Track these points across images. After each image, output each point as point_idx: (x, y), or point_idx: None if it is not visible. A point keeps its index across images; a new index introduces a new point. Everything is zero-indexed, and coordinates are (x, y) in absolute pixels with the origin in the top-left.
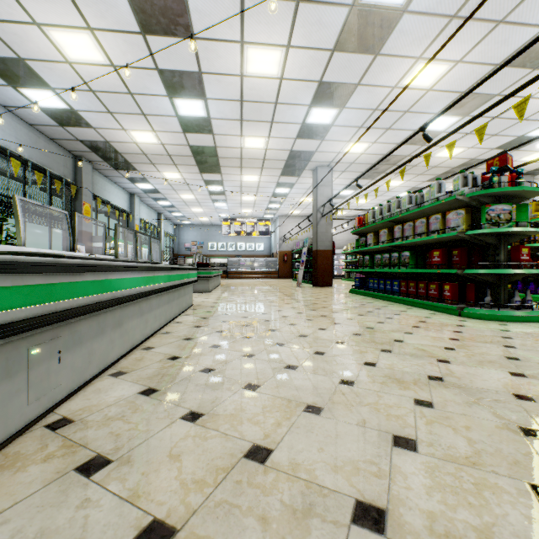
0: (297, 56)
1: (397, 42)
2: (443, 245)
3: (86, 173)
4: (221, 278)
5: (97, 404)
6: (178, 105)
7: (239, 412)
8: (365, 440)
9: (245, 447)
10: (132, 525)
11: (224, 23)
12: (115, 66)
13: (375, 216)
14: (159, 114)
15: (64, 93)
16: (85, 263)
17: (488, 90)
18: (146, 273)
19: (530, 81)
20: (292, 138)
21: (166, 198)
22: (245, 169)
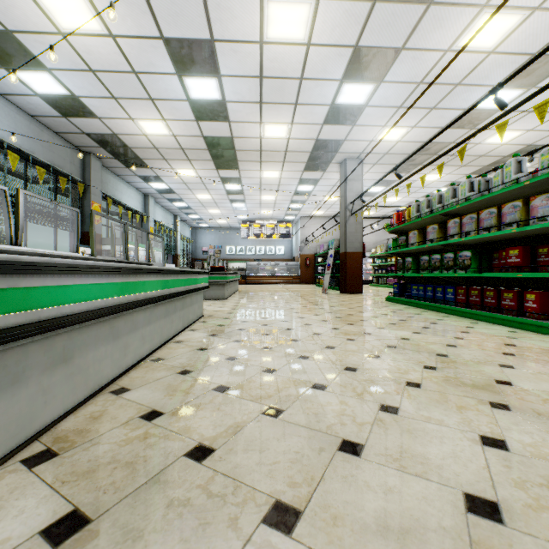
0: (329, 11)
1: None
2: (517, 242)
3: (95, 170)
4: (239, 283)
5: None
6: (189, 86)
7: None
8: None
9: None
10: None
11: None
12: (114, 35)
13: (419, 210)
14: (168, 98)
15: (62, 75)
16: None
17: None
18: (119, 277)
19: None
20: (319, 124)
21: (181, 199)
22: (265, 164)
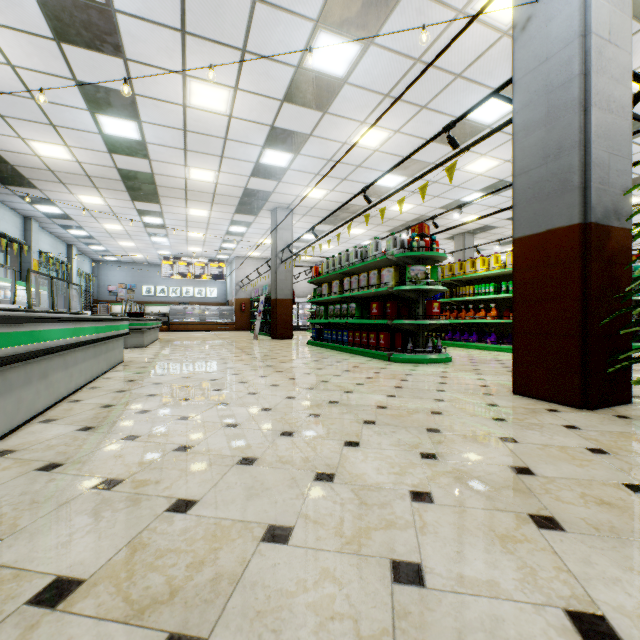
0: (246, 99)
1: (342, 106)
2: (383, 298)
3: None
4: (160, 331)
5: (36, 440)
6: (103, 122)
7: (172, 432)
8: (262, 435)
9: (174, 447)
10: (93, 482)
11: (163, 52)
12: (14, 65)
13: (329, 267)
14: (76, 127)
15: None
16: (19, 315)
17: (425, 159)
18: (72, 324)
19: (428, 171)
20: (246, 176)
21: (81, 226)
22: (191, 202)
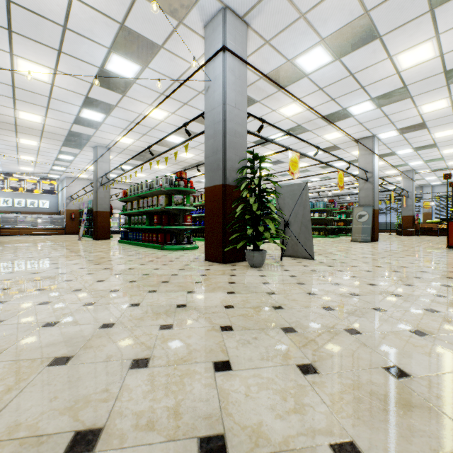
0: (65, 77)
1: (135, 94)
2: (164, 213)
3: None
4: None
5: None
6: None
7: None
8: (54, 282)
9: None
10: None
11: None
12: None
13: (132, 192)
14: None
15: None
16: None
17: (194, 130)
18: None
19: (178, 145)
20: (70, 122)
21: None
22: (22, 134)
